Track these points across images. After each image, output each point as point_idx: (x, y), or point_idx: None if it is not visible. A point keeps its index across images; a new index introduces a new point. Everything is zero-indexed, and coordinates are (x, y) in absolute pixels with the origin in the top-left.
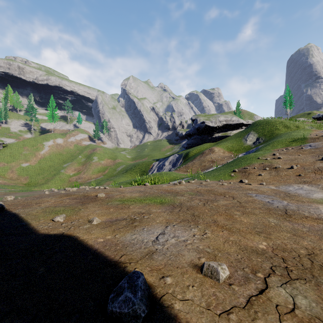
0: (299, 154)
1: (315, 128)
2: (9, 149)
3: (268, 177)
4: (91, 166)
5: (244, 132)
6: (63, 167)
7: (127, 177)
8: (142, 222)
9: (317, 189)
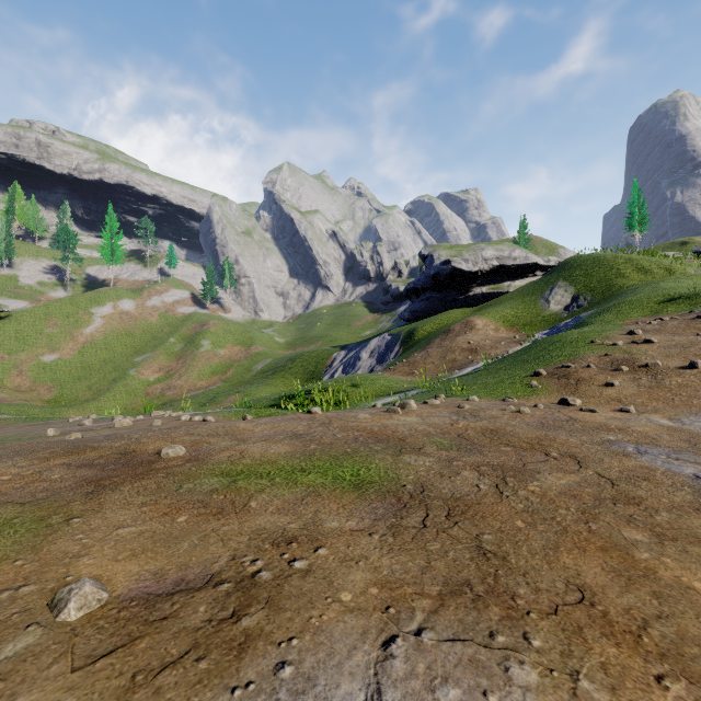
0: (697, 332)
1: None
2: (14, 324)
3: (634, 391)
4: (196, 362)
5: (541, 283)
6: (134, 364)
7: (275, 387)
8: (280, 608)
9: None
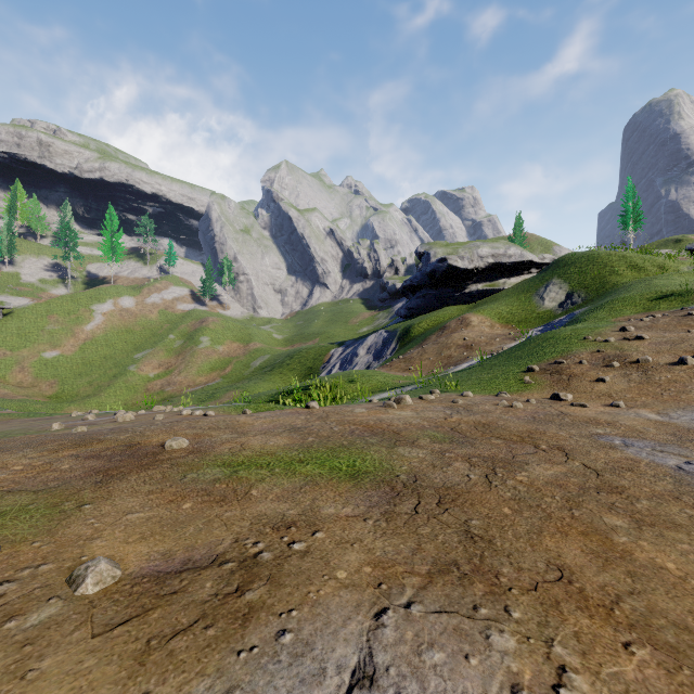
0: (687, 329)
1: None
2: (16, 320)
3: (625, 386)
4: (196, 358)
5: (536, 281)
6: (134, 360)
7: (274, 383)
8: (280, 584)
9: None
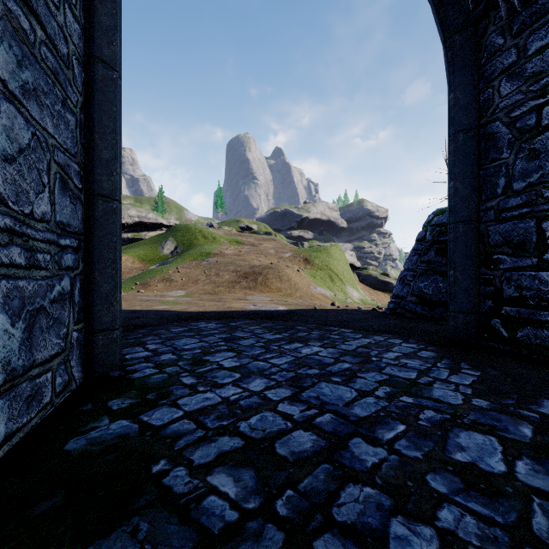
0: (196, 268)
1: (228, 242)
2: None
3: (162, 287)
4: None
5: (162, 237)
6: None
7: None
8: None
9: (184, 292)
